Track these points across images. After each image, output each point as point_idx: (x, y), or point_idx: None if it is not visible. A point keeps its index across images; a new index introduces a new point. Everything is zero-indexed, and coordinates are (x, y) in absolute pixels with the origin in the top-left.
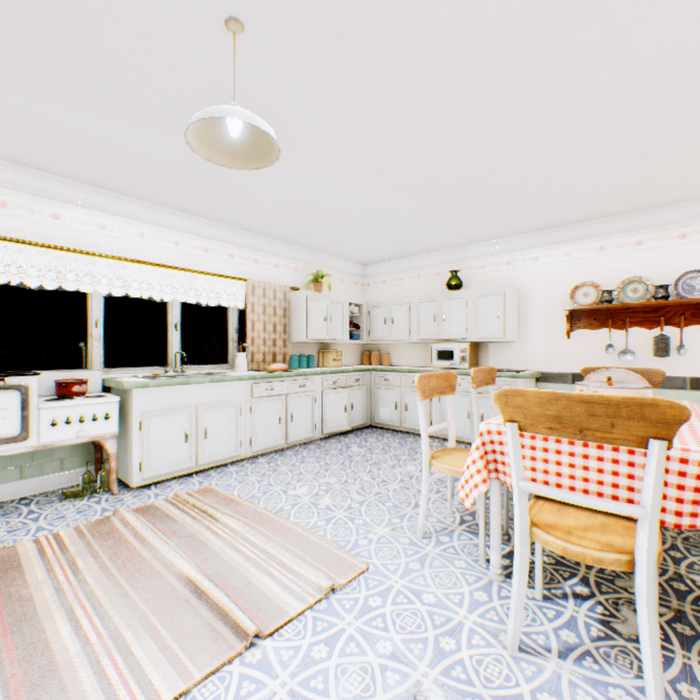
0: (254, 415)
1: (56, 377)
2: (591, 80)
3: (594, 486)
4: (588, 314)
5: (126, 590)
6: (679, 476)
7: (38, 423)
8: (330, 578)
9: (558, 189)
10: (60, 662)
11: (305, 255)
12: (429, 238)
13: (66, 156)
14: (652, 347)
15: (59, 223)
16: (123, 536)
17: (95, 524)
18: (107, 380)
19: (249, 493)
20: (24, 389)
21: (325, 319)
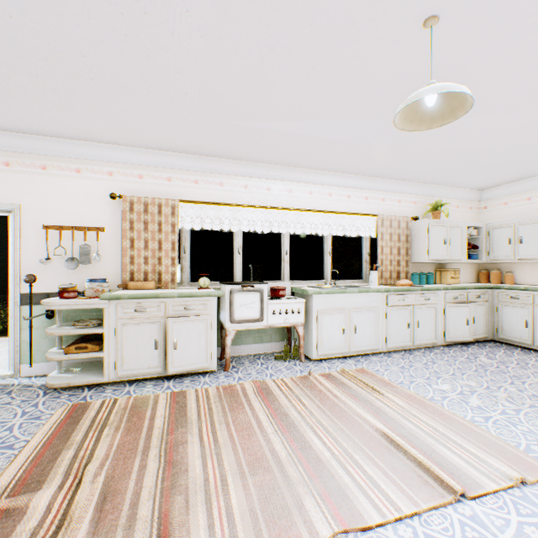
0: (388, 319)
1: (269, 285)
2: None
3: None
4: None
5: (340, 426)
6: None
7: (267, 312)
8: (515, 470)
9: None
10: (322, 458)
11: (423, 189)
12: None
13: (278, 151)
14: None
15: (269, 193)
16: (321, 390)
17: (300, 378)
18: (294, 288)
19: (397, 380)
20: (261, 292)
21: (444, 242)
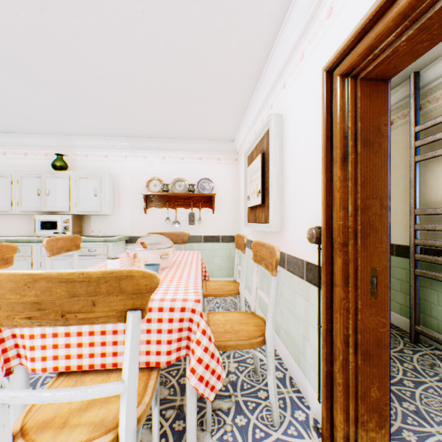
0: None
1: None
2: (130, 2)
3: (111, 347)
4: (157, 198)
5: None
6: (170, 322)
7: None
8: None
9: (131, 105)
10: None
11: None
12: (29, 118)
13: None
14: (188, 219)
15: None
16: None
17: None
18: None
19: None
20: None
21: None
